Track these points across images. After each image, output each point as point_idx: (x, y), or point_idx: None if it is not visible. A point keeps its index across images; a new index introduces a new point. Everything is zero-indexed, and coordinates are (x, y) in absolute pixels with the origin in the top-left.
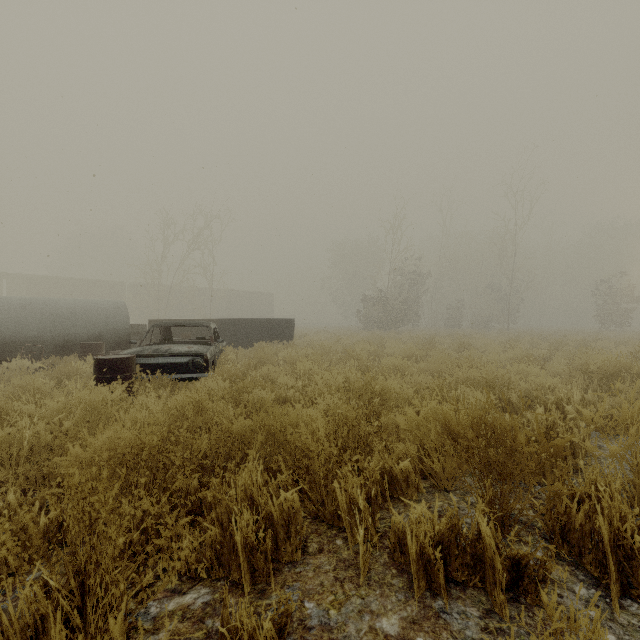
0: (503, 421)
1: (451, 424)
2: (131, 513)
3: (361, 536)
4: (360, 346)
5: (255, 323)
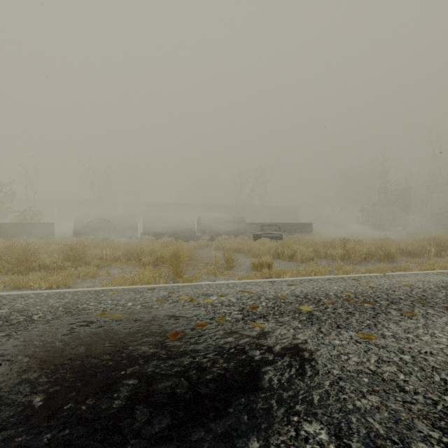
0: (348, 239)
1: (341, 240)
2: (290, 246)
3: (321, 251)
4: (345, 235)
5: (292, 225)
